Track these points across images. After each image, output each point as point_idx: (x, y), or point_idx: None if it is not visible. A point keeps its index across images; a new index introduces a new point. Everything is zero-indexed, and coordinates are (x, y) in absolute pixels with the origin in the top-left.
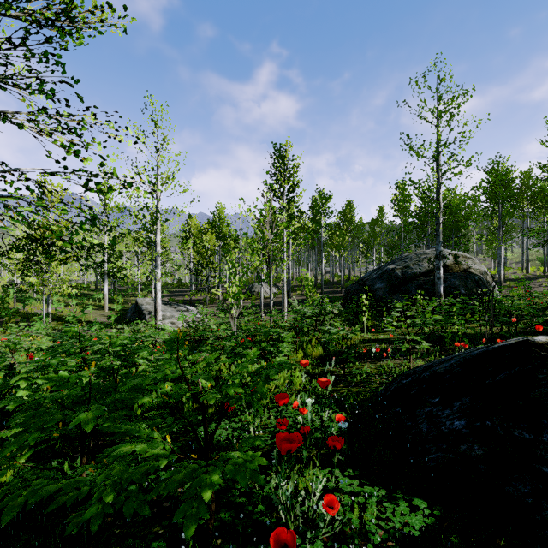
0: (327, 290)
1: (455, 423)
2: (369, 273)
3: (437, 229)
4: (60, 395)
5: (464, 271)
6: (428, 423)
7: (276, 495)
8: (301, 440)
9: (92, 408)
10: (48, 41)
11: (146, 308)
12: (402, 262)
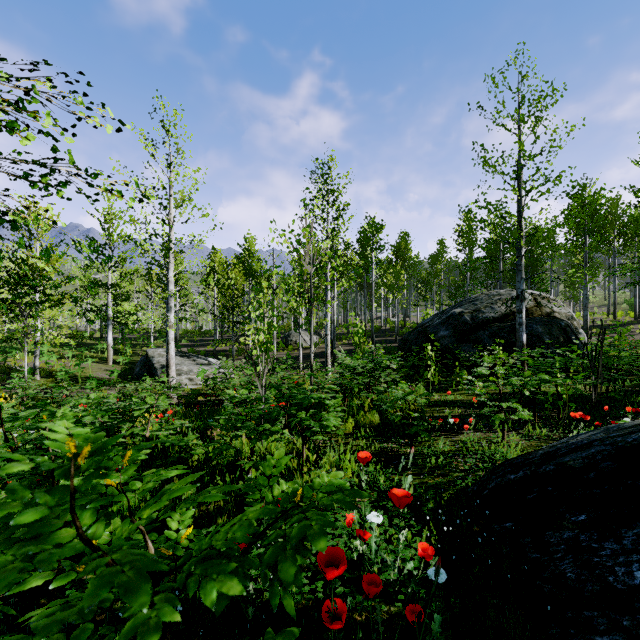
0: (378, 339)
1: (638, 574)
2: (430, 318)
3: (519, 262)
4: None
5: (547, 315)
6: (576, 563)
7: None
8: None
9: None
10: None
11: (158, 361)
12: (471, 305)
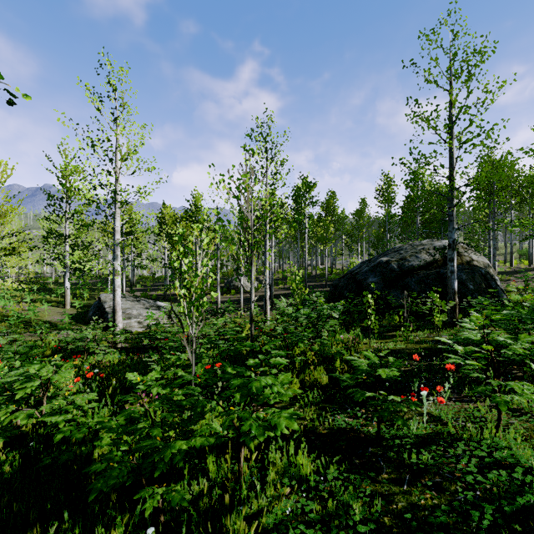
0: (310, 284)
1: None
2: (358, 266)
3: (451, 213)
4: None
5: (467, 263)
6: None
7: None
8: None
9: None
10: None
11: (110, 306)
12: (397, 254)
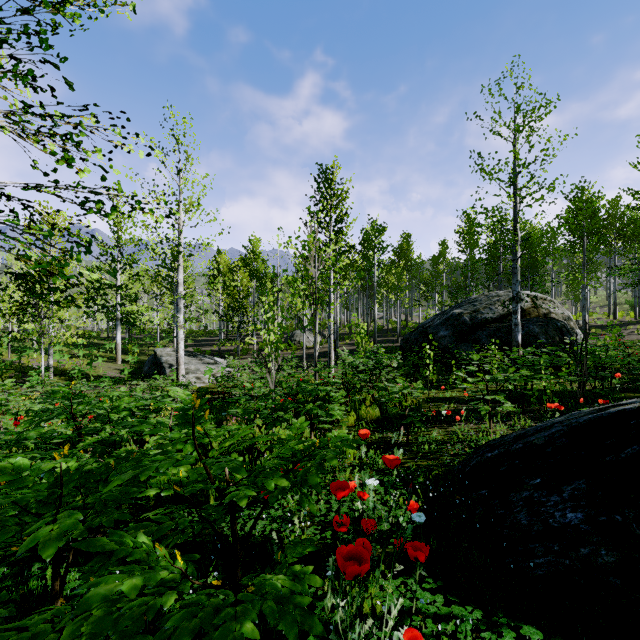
0: (381, 339)
1: (569, 515)
2: (431, 319)
3: (515, 265)
4: (6, 501)
5: (544, 315)
6: (528, 513)
7: (331, 618)
8: (369, 549)
9: (61, 516)
10: (29, 12)
11: (167, 360)
12: (471, 305)
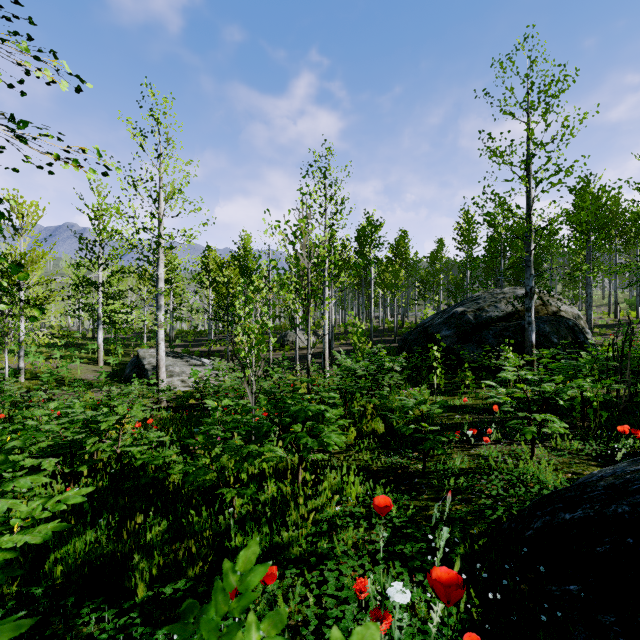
0: (377, 339)
1: None
2: (430, 318)
3: (528, 258)
4: None
5: (553, 314)
6: None
7: None
8: None
9: None
10: None
11: (150, 362)
12: (474, 303)
